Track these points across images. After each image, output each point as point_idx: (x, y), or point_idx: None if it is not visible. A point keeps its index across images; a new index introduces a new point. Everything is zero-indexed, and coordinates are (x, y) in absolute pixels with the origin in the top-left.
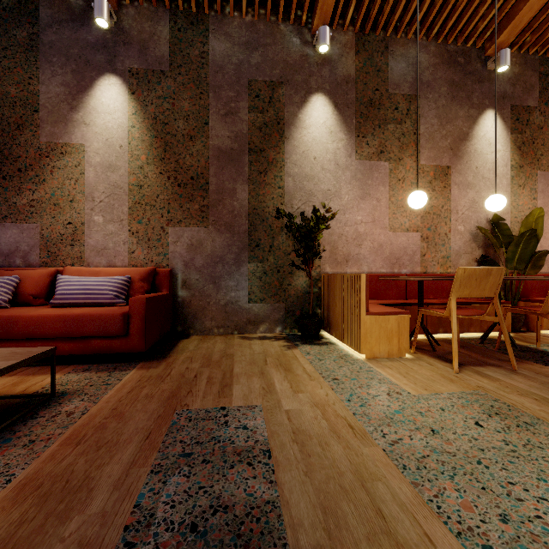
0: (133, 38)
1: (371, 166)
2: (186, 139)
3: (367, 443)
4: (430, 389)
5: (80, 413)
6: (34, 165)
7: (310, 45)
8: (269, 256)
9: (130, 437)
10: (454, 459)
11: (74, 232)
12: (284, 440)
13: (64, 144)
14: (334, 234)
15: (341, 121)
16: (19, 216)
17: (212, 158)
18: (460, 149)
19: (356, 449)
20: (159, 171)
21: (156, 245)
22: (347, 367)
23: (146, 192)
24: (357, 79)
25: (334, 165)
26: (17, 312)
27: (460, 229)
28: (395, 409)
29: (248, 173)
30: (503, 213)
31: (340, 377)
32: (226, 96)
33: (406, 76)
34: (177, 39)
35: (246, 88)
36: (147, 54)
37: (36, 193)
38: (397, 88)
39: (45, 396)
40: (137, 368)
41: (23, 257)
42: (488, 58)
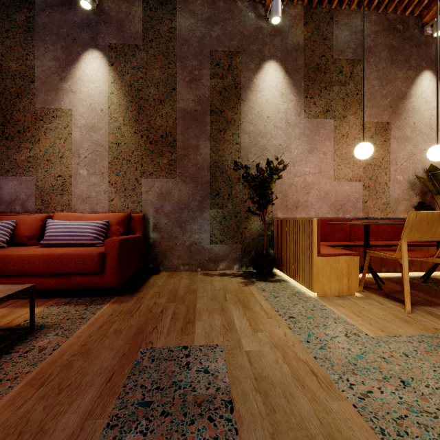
0: (112, 17)
1: (318, 124)
2: (157, 103)
3: (335, 396)
4: (387, 331)
5: (51, 348)
6: (31, 127)
7: (263, 18)
8: (228, 203)
9: (93, 379)
10: (437, 422)
11: (63, 183)
12: (246, 388)
13: (55, 109)
14: (284, 184)
15: (291, 84)
16: (18, 170)
17: (178, 119)
18: (399, 107)
19: (324, 403)
20: (133, 131)
21: (131, 194)
22: (301, 305)
23: (123, 149)
24: (305, 47)
25: (284, 123)
26: (10, 251)
27: (399, 178)
28: (356, 353)
29: (209, 131)
30: (438, 163)
31: (296, 316)
32: (191, 65)
33: (349, 43)
34: (149, 18)
35: (208, 58)
36: (124, 31)
37: (32, 151)
38: (341, 54)
39: (25, 330)
40: (111, 302)
41: (22, 205)
42: (425, 25)
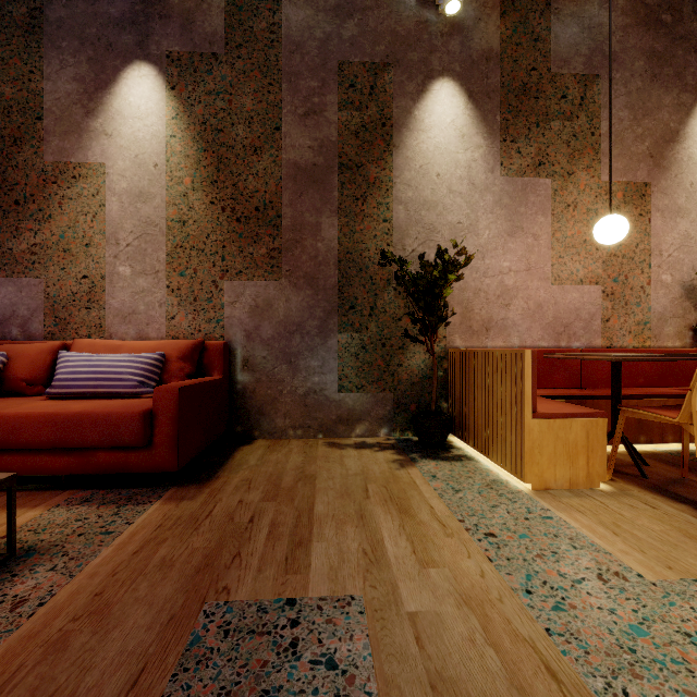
0: (173, 8)
1: (525, 186)
2: (248, 152)
3: None
4: (678, 568)
5: (36, 601)
6: (37, 194)
7: (430, 5)
8: (370, 323)
9: (101, 681)
10: None
11: (90, 289)
12: None
13: (78, 164)
14: (467, 289)
15: (479, 118)
16: (16, 268)
17: (285, 179)
18: (665, 156)
19: None
20: (209, 200)
21: (205, 308)
22: (505, 508)
23: (191, 231)
24: (502, 54)
25: (467, 186)
26: None
27: (665, 280)
28: (629, 622)
29: (338, 200)
30: None
31: (499, 531)
32: (307, 87)
33: (579, 47)
34: (235, 7)
35: (336, 75)
36: (193, 30)
37: (39, 235)
38: (565, 66)
39: None
40: (163, 499)
41: (22, 326)
42: None
